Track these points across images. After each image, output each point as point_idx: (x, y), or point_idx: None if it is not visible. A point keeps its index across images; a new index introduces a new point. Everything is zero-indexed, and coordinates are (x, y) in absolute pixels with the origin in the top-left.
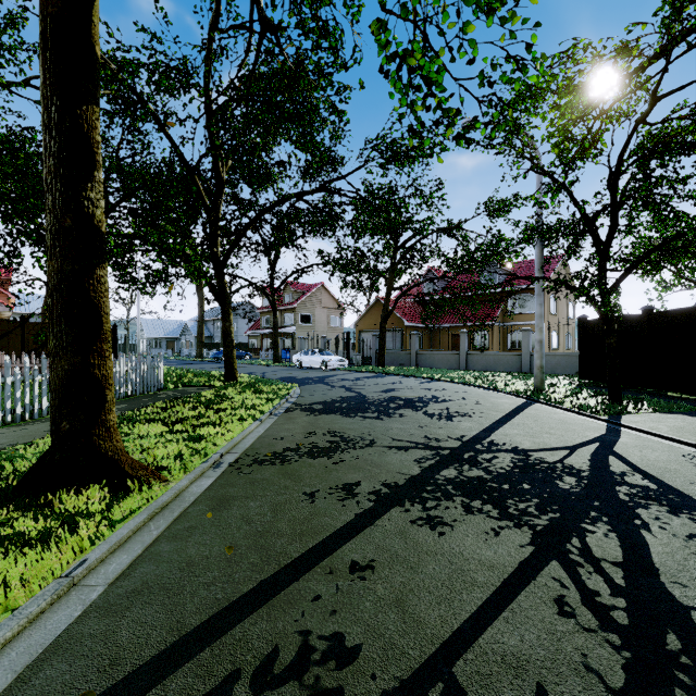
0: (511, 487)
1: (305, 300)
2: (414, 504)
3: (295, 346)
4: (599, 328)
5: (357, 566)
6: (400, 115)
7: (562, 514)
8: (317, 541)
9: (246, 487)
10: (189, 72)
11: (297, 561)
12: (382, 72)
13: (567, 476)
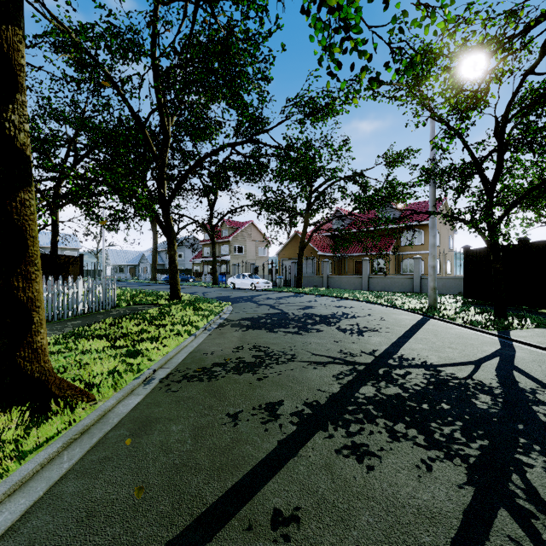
0: (431, 407)
1: (238, 235)
2: (338, 427)
3: (230, 271)
4: (481, 256)
5: (280, 516)
6: (319, 59)
7: (491, 441)
8: (236, 478)
9: (171, 407)
10: (135, 34)
11: (212, 510)
12: (303, 13)
13: (481, 394)
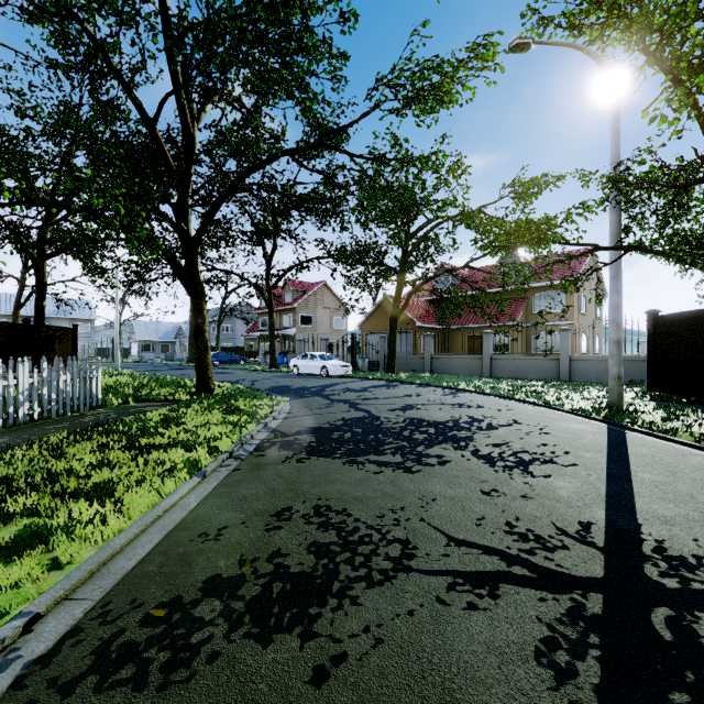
0: None
1: (305, 300)
2: None
3: (295, 349)
4: (680, 326)
5: None
6: None
7: None
8: None
9: None
10: None
11: None
12: None
13: None
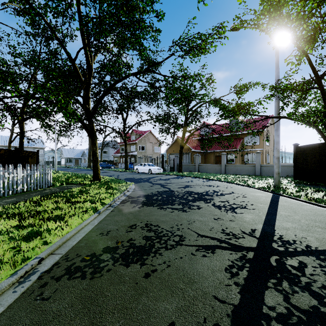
0: None
1: (141, 139)
2: None
3: (136, 161)
4: (307, 151)
5: None
6: None
7: None
8: None
9: None
10: None
11: None
12: None
13: None
